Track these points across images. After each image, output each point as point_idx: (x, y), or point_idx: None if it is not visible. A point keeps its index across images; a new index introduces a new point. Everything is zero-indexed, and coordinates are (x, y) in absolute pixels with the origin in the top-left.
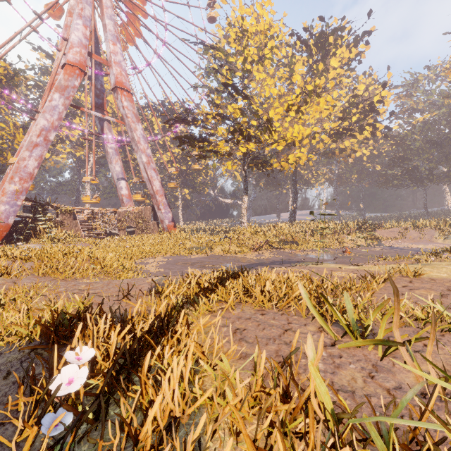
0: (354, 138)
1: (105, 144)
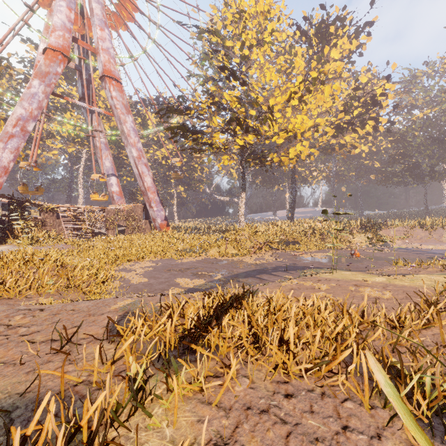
0: (356, 133)
1: (94, 137)
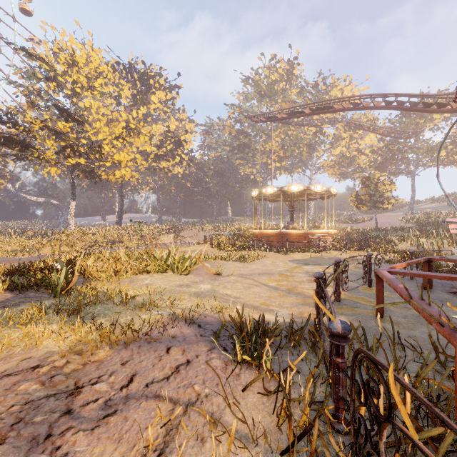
0: (169, 162)
1: None
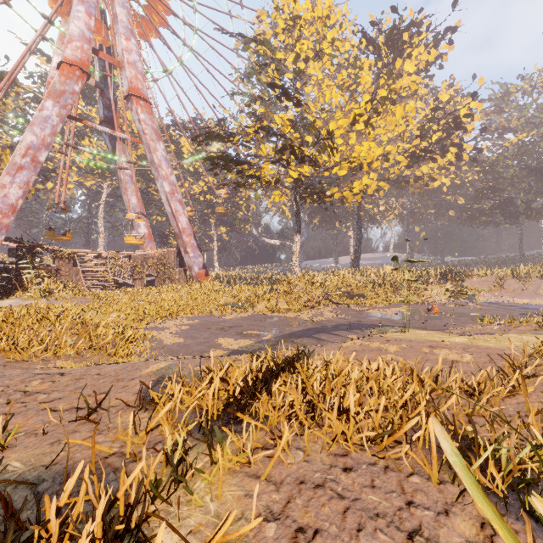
0: (435, 162)
1: (118, 169)
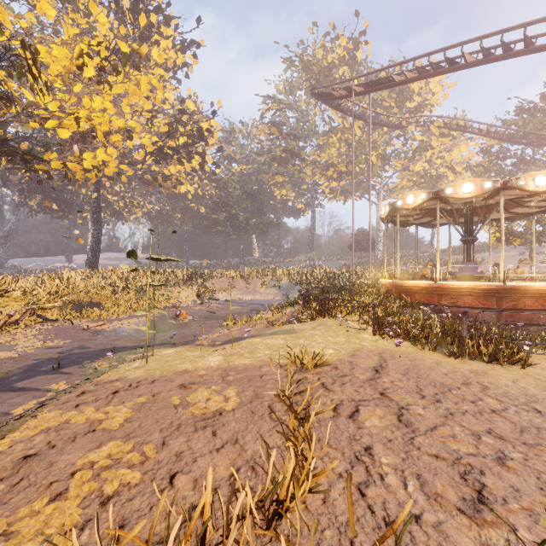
0: (182, 165)
1: None
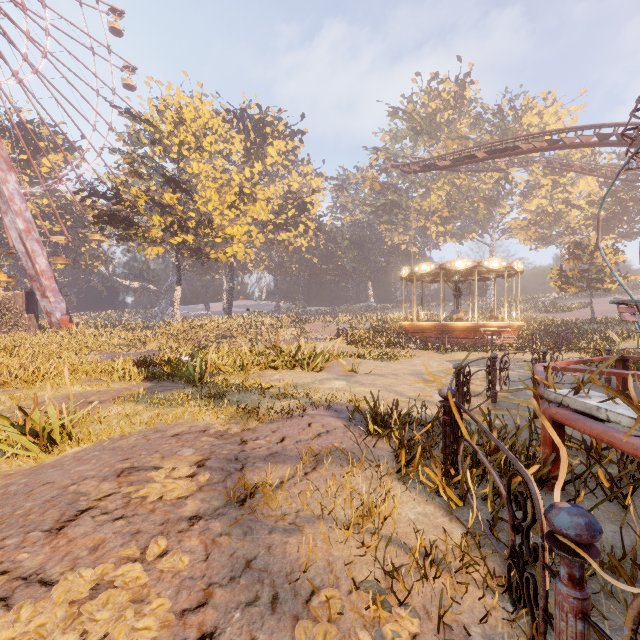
0: (291, 232)
1: None
